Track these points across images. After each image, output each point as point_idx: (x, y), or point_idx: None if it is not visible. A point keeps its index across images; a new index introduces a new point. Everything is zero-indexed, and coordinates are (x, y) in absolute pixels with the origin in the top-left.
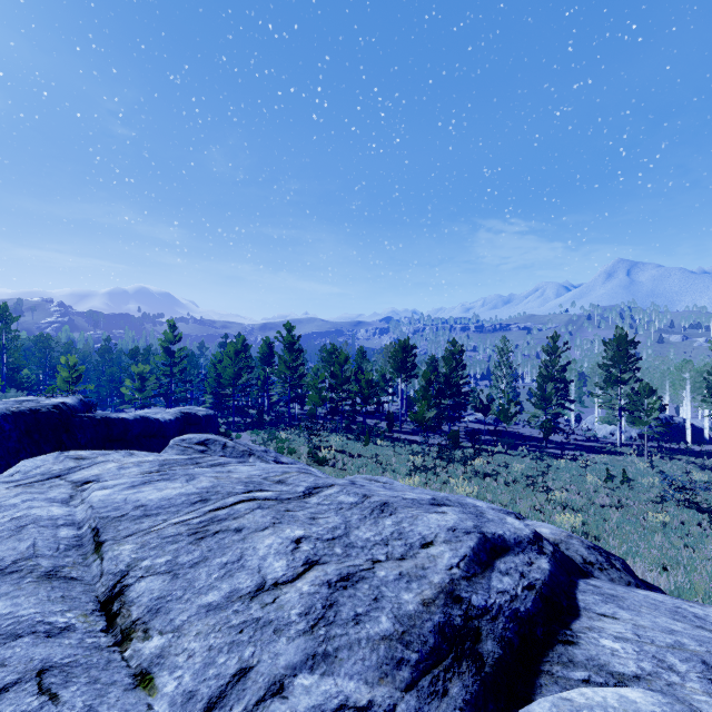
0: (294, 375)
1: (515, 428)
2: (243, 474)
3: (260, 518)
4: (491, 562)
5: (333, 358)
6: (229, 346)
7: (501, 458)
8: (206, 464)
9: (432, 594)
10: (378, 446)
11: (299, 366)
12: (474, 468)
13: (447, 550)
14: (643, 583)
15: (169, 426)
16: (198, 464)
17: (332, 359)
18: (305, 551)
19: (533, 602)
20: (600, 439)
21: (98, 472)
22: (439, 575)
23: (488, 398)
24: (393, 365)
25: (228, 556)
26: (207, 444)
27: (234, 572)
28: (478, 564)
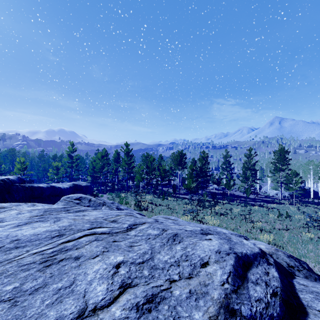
0: (129, 167)
1: (232, 192)
2: (92, 217)
3: (94, 248)
4: (245, 274)
5: (147, 159)
6: (98, 153)
7: (227, 206)
8: (73, 210)
9: (215, 311)
10: (169, 200)
11: (131, 163)
12: (215, 211)
13: (218, 268)
14: (319, 277)
15: (66, 191)
16: (68, 211)
17: (147, 160)
18: (122, 275)
19: (280, 307)
20: (271, 197)
21: (3, 216)
22: (217, 291)
23: (220, 178)
24: (175, 162)
25: (63, 282)
26: (80, 199)
27: (63, 297)
28: (239, 277)
